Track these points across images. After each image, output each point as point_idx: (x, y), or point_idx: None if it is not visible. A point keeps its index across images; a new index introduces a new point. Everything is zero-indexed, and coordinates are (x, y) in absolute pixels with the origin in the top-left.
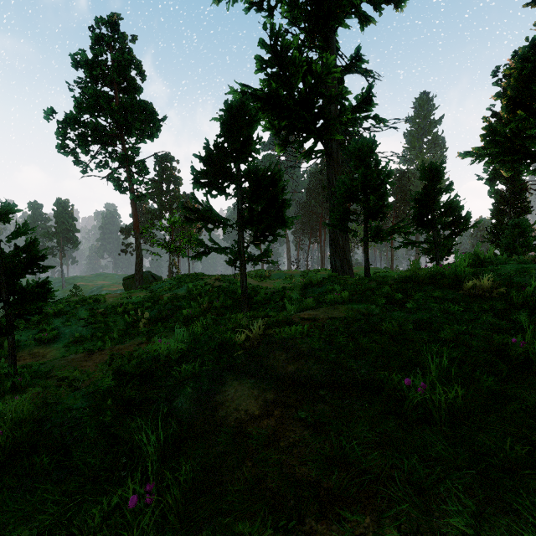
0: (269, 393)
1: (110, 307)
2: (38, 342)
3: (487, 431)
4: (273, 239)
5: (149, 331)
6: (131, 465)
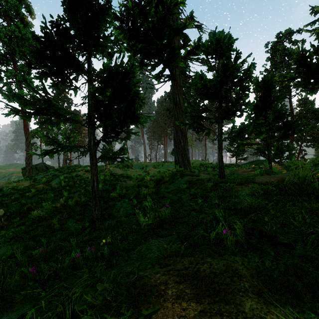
0: None
1: None
2: None
3: None
4: (126, 137)
5: None
6: None
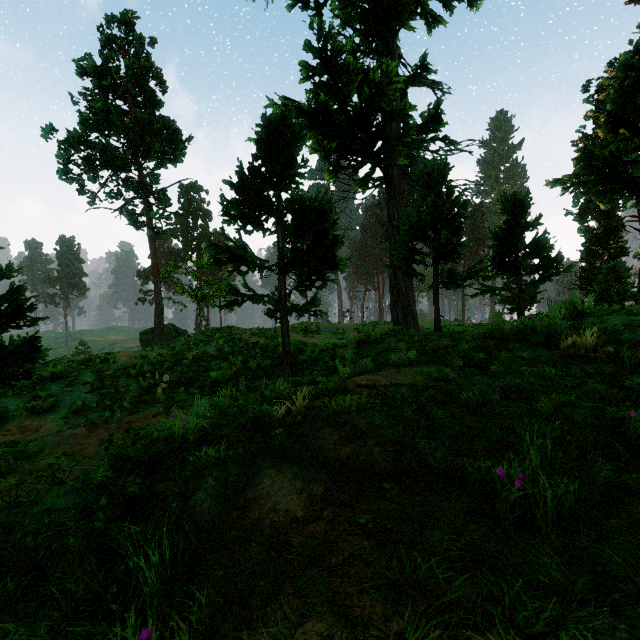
0: (316, 485)
1: (121, 369)
2: (30, 412)
3: (611, 542)
4: (322, 284)
5: (168, 398)
6: (126, 593)
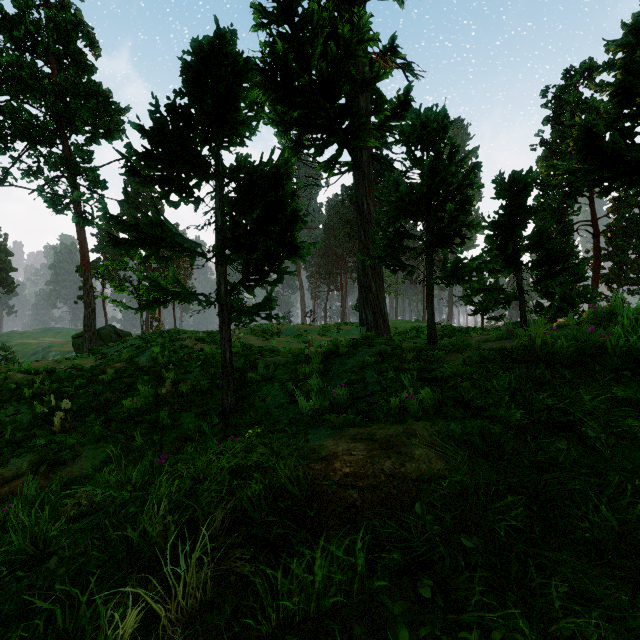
0: None
1: (12, 389)
2: None
3: None
4: (277, 279)
5: (46, 444)
6: None
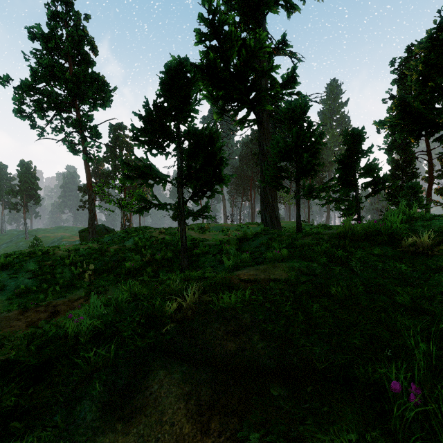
0: (204, 388)
1: (58, 259)
2: None
3: None
4: (211, 195)
5: (90, 284)
6: None
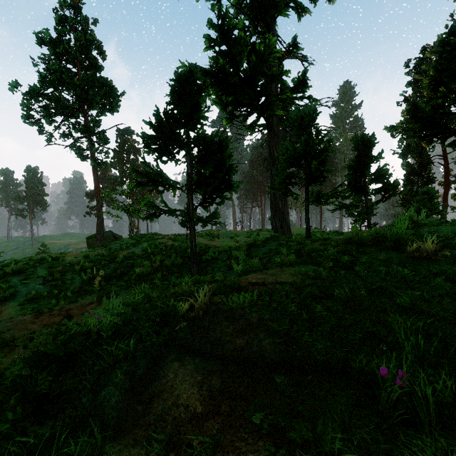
0: (215, 377)
1: (68, 265)
2: None
3: None
4: (220, 202)
5: (101, 290)
6: None
